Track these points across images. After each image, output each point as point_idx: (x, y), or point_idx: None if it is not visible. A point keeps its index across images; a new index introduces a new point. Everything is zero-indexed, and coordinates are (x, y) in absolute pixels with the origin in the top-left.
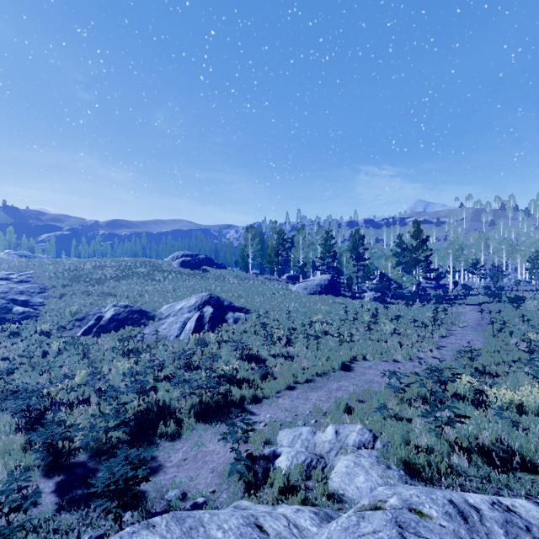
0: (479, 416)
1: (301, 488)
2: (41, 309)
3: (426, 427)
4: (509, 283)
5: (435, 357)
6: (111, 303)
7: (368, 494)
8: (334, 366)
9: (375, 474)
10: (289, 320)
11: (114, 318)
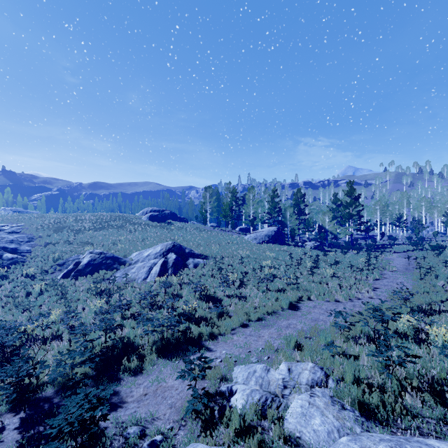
0: (424, 354)
1: (257, 429)
2: (28, 256)
3: (375, 365)
4: (427, 234)
5: (372, 297)
6: (88, 250)
7: (326, 439)
8: (283, 306)
9: (330, 415)
10: (241, 265)
11: (90, 263)
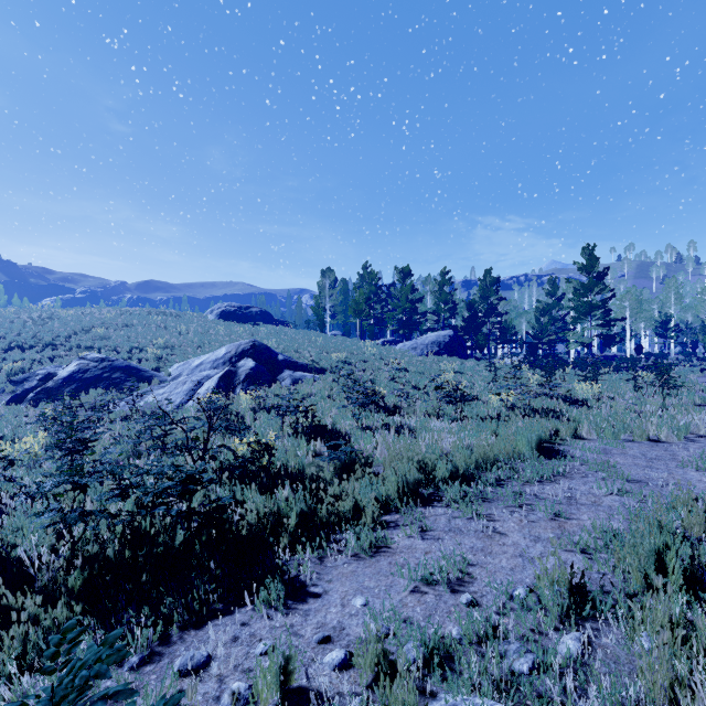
0: None
1: None
2: None
3: None
4: None
5: None
6: None
7: None
8: (520, 449)
9: None
10: (393, 381)
11: (74, 377)
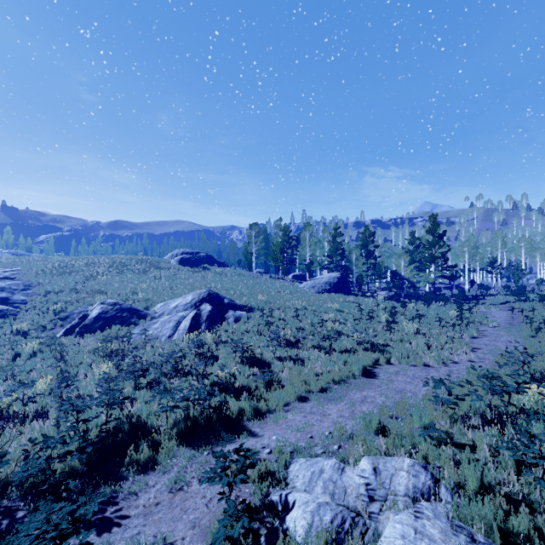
0: None
1: None
2: (22, 307)
3: (509, 463)
4: (527, 283)
5: (473, 361)
6: (100, 301)
7: None
8: (354, 372)
9: None
10: (296, 319)
11: (100, 317)
